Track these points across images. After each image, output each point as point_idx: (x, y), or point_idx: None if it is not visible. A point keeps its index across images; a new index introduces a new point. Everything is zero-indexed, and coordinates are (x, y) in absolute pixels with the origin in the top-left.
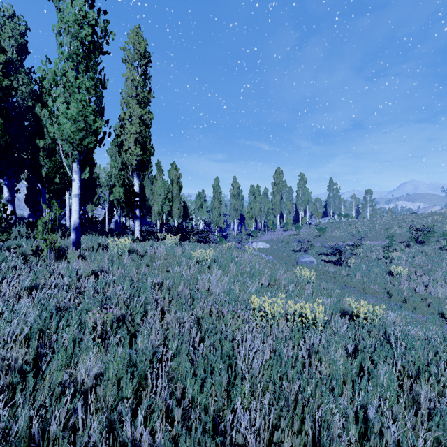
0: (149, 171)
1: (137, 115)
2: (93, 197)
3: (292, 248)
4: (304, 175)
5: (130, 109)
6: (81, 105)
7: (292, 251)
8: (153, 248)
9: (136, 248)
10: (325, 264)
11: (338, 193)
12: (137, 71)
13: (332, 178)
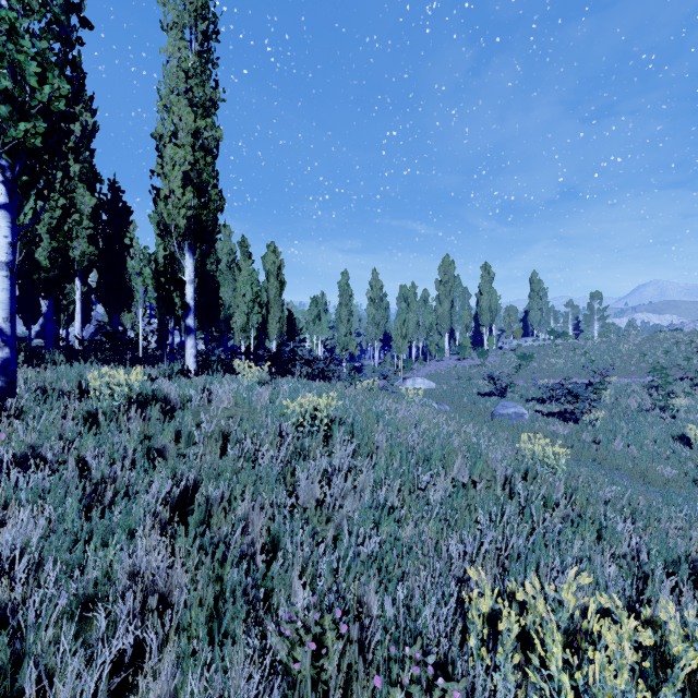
0: (231, 258)
1: (187, 128)
2: (130, 300)
3: (477, 389)
4: (489, 268)
5: (175, 116)
6: (1, 32)
7: (477, 394)
8: (207, 393)
9: (167, 393)
10: (546, 420)
11: (545, 297)
12: (191, 47)
13: (535, 273)
